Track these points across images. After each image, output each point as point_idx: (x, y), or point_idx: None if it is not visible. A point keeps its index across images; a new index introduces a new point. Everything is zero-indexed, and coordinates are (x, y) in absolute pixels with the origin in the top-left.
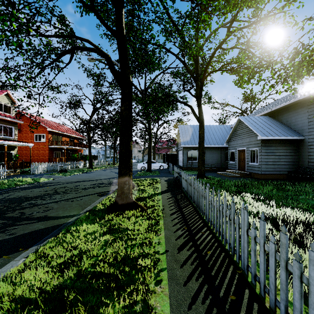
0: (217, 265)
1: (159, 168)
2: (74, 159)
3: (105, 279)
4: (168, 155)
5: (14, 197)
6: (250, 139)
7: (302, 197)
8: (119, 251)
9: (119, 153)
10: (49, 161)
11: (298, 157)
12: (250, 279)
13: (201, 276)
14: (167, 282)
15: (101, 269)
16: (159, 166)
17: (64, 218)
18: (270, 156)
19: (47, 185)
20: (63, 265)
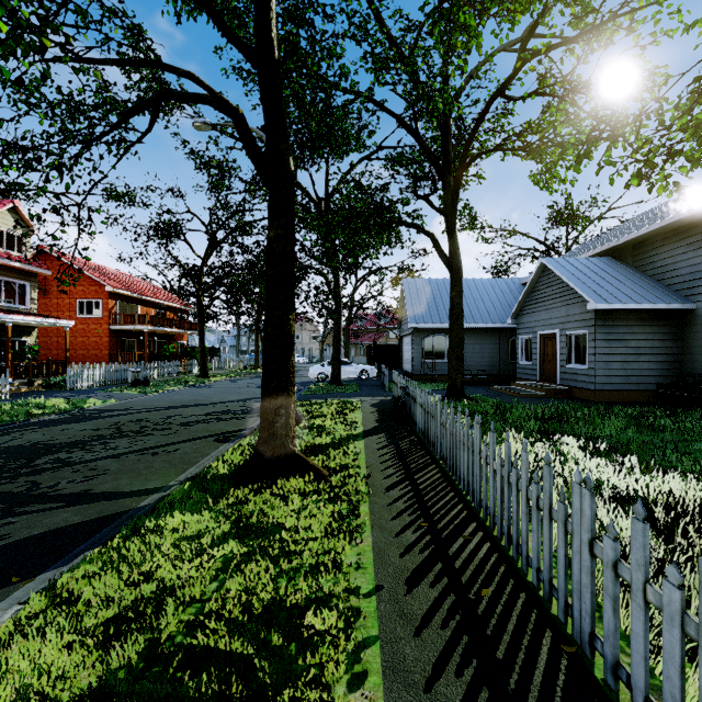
0: (510, 628)
1: (358, 375)
2: (166, 355)
3: (216, 671)
4: (378, 348)
5: (21, 445)
6: (570, 310)
7: (699, 447)
8: (259, 587)
9: (265, 341)
10: (110, 360)
11: (681, 351)
12: (601, 672)
13: (470, 662)
14: (380, 679)
15: (210, 639)
16: (358, 371)
17: (131, 497)
18: (615, 348)
19: (102, 415)
20: (114, 625)
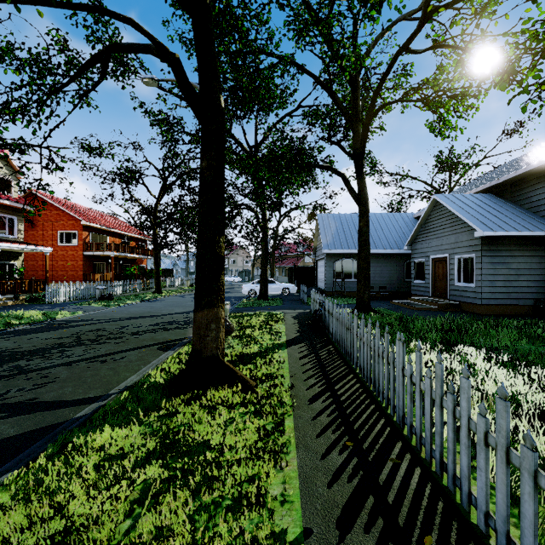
0: None
1: (281, 292)
2: (129, 276)
3: None
4: (297, 269)
5: None
6: (458, 237)
7: None
8: (175, 529)
9: (197, 261)
10: (84, 279)
11: None
12: None
13: None
14: None
15: None
16: (281, 288)
17: (71, 407)
18: (498, 269)
19: (68, 325)
20: None
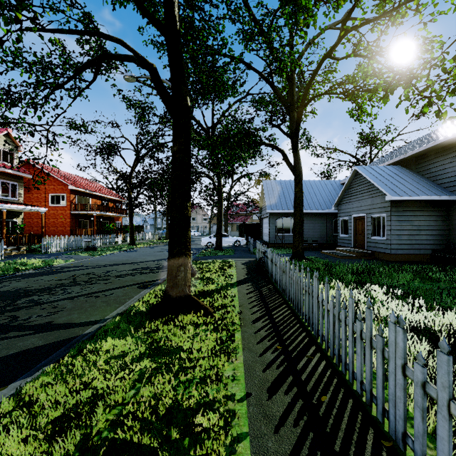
0: (343, 427)
1: (233, 244)
2: (108, 231)
3: None
4: (246, 225)
5: (8, 291)
6: (373, 200)
7: None
8: (164, 394)
9: (170, 221)
10: (71, 233)
11: (448, 227)
12: None
13: (315, 454)
14: None
15: (127, 434)
16: (233, 241)
17: (79, 327)
18: (404, 226)
19: (64, 270)
20: (59, 423)
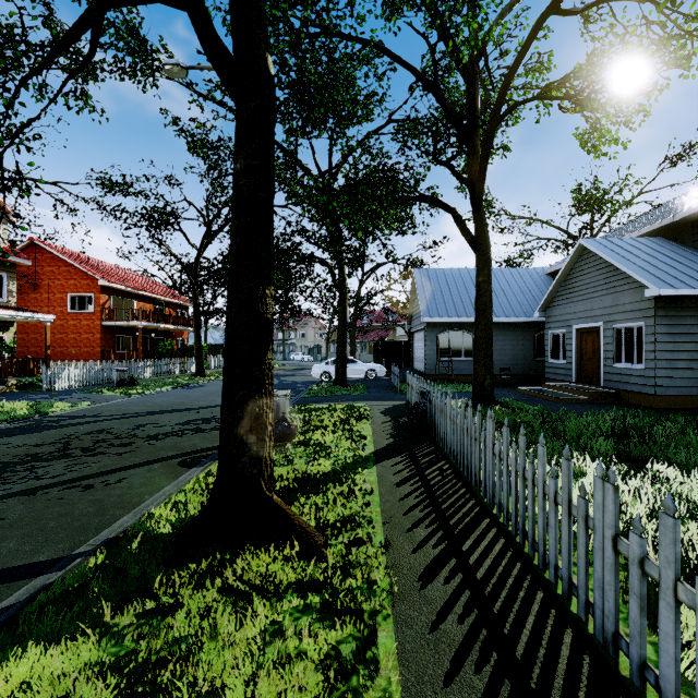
0: None
1: (365, 375)
2: (162, 353)
3: None
4: (386, 345)
5: None
6: (618, 299)
7: None
8: None
9: (227, 328)
10: (102, 358)
11: None
12: None
13: None
14: None
15: None
16: (365, 370)
17: None
18: (680, 344)
19: (60, 423)
20: None
